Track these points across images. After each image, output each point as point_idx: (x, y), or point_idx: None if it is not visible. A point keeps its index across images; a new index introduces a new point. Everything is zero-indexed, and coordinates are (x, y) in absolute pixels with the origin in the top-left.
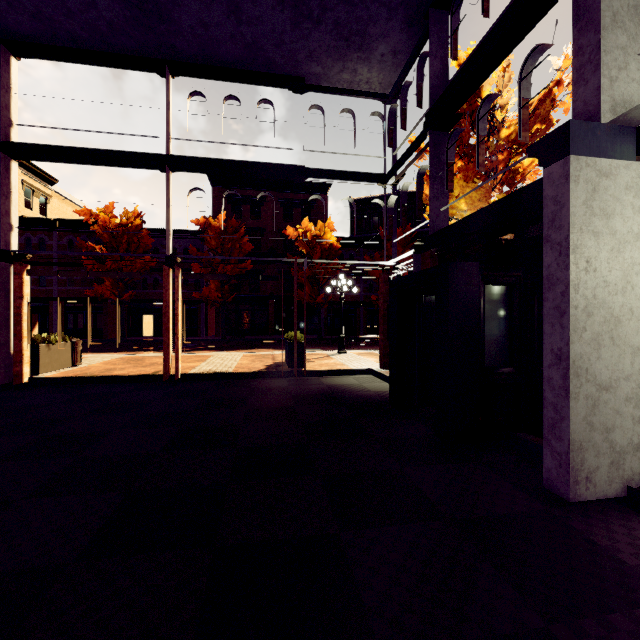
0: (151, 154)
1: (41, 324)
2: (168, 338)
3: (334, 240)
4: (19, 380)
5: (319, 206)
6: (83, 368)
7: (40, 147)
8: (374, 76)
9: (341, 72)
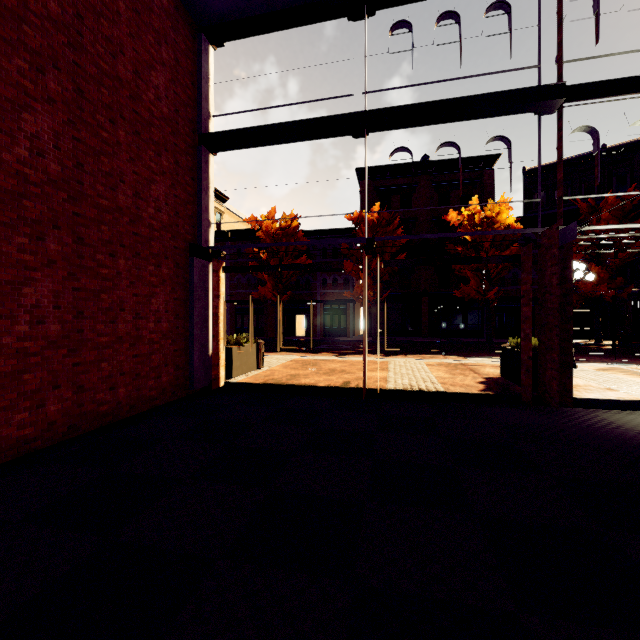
0: (346, 114)
1: None
2: (365, 343)
3: (512, 220)
4: (216, 384)
5: (483, 184)
6: (266, 372)
7: (234, 133)
8: None
9: None
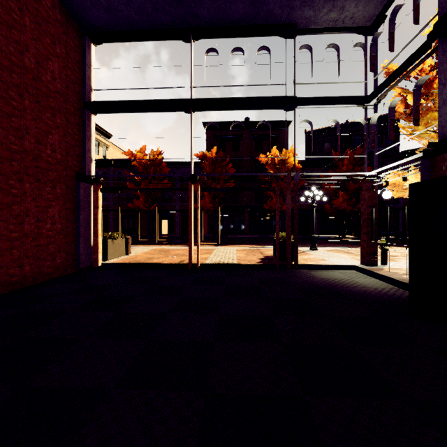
0: (179, 99)
1: (103, 226)
2: (191, 236)
3: (296, 162)
4: (96, 264)
5: (282, 138)
6: (133, 256)
7: (108, 103)
8: (359, 10)
9: (329, 12)
